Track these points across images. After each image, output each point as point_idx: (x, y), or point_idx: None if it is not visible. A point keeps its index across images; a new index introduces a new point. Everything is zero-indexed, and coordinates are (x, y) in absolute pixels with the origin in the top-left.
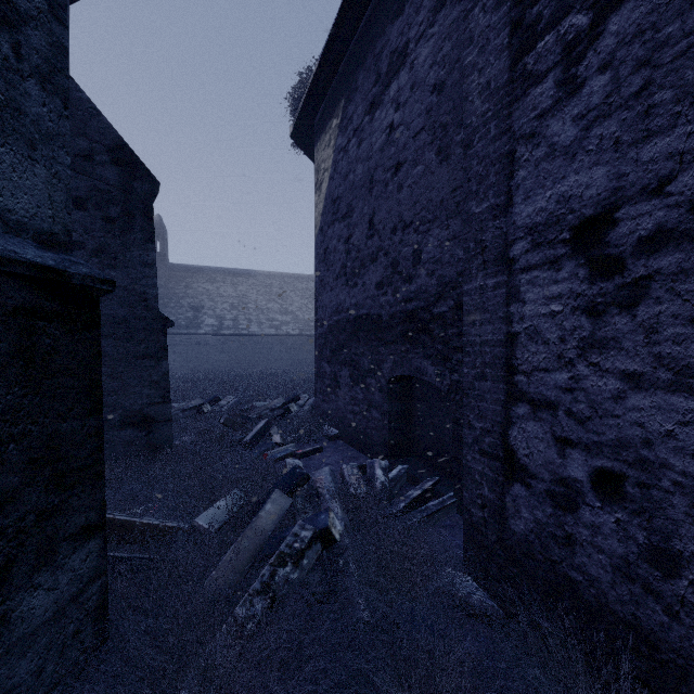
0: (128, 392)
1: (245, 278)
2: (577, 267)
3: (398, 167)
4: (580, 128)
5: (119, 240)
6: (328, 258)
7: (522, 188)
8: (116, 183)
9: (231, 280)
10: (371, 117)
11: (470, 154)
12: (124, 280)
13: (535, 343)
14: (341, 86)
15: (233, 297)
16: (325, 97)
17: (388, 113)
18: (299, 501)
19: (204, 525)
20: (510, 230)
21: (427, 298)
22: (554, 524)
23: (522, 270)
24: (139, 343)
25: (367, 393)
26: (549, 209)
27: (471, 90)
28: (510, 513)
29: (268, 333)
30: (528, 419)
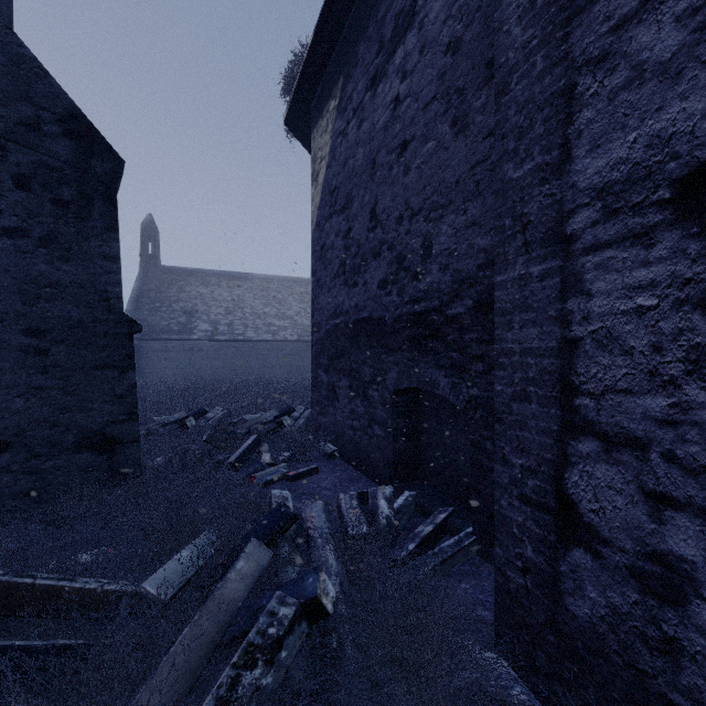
0: (85, 408)
1: (241, 281)
2: (685, 239)
3: (404, 146)
4: (691, 29)
5: (74, 227)
6: (325, 256)
7: (586, 134)
8: (69, 160)
9: (226, 283)
10: (373, 93)
11: (505, 102)
12: (79, 275)
13: (608, 352)
14: (339, 63)
15: (229, 301)
16: (322, 77)
17: (393, 85)
18: (285, 547)
19: (154, 592)
20: (567, 196)
21: (440, 298)
22: (642, 617)
23: (586, 250)
24: (99, 350)
25: (368, 406)
26: (633, 159)
27: (506, 17)
28: (567, 588)
29: (265, 339)
30: (597, 460)
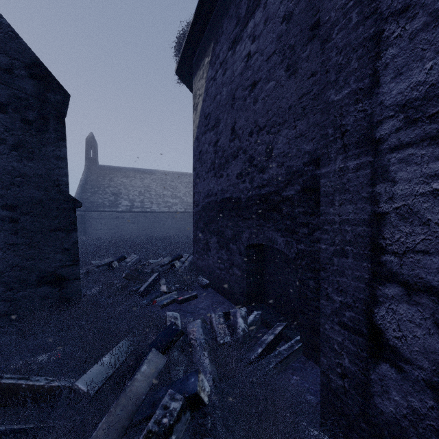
0: (43, 257)
1: (149, 174)
2: None
3: (254, 85)
4: None
5: (36, 138)
6: (201, 158)
7: (391, 66)
8: (33, 93)
9: (139, 176)
10: (233, 51)
11: (328, 47)
12: (39, 169)
13: (409, 223)
14: (211, 33)
15: (141, 187)
16: (200, 43)
17: (246, 45)
18: (175, 353)
19: (83, 388)
20: (376, 111)
21: (278, 184)
22: (438, 419)
23: (391, 149)
24: (53, 219)
25: (229, 255)
26: (429, 81)
27: None
28: (376, 391)
29: (163, 210)
30: (400, 300)
